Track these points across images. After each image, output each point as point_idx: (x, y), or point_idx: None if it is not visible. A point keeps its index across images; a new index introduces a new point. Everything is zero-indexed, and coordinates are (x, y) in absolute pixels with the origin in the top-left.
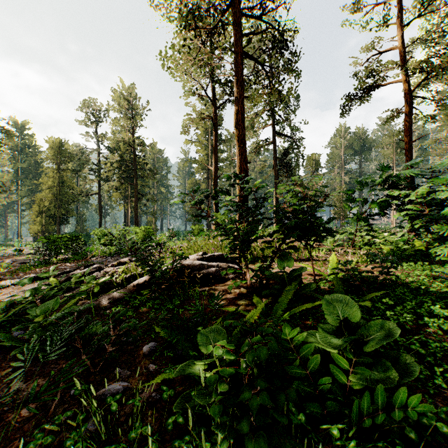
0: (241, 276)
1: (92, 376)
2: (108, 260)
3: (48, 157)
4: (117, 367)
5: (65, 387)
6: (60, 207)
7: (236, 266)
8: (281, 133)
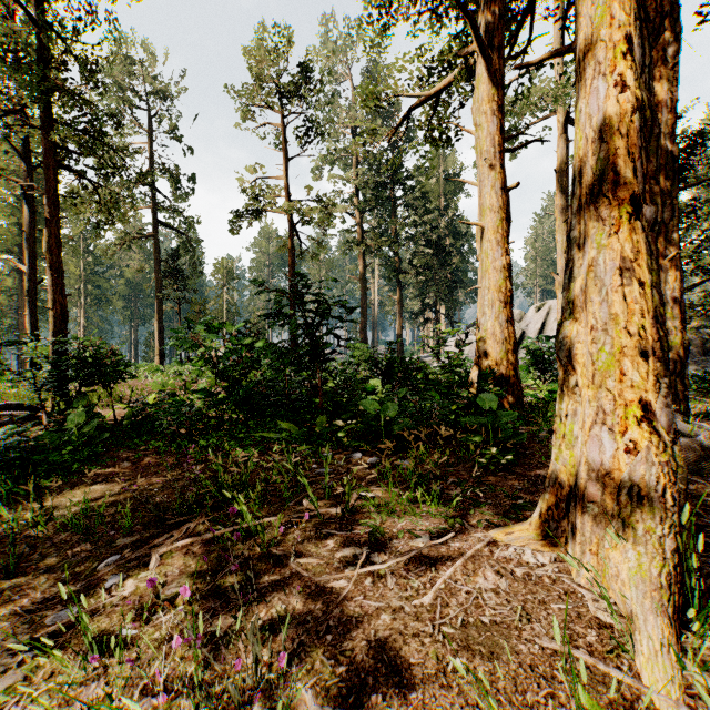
0: None
1: None
2: None
3: None
4: None
5: None
6: None
7: (41, 413)
8: (168, 224)
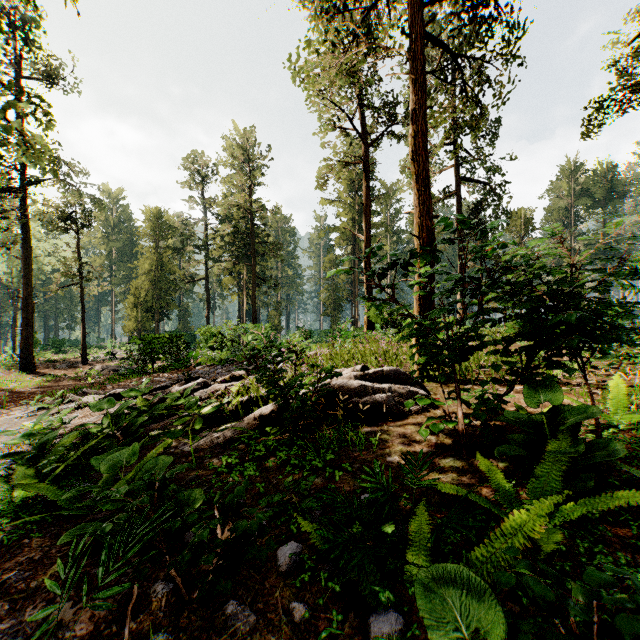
0: (432, 410)
1: (184, 613)
2: (218, 371)
3: (145, 232)
4: (231, 595)
5: (135, 632)
6: (159, 298)
7: (422, 391)
8: (470, 178)
